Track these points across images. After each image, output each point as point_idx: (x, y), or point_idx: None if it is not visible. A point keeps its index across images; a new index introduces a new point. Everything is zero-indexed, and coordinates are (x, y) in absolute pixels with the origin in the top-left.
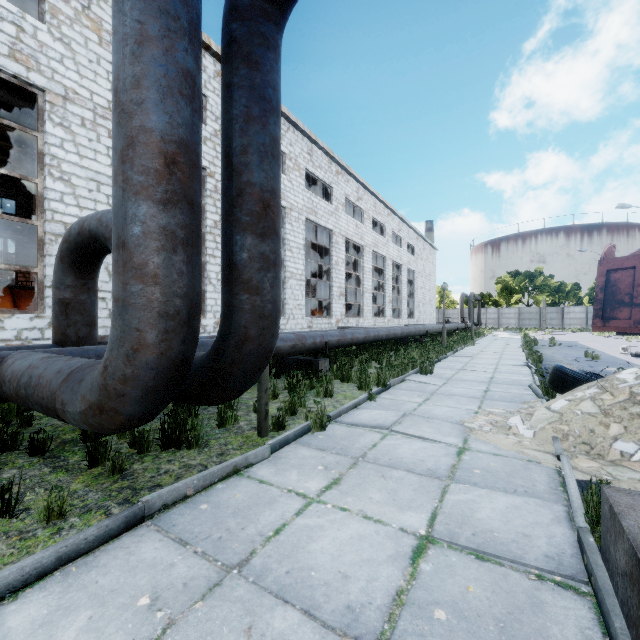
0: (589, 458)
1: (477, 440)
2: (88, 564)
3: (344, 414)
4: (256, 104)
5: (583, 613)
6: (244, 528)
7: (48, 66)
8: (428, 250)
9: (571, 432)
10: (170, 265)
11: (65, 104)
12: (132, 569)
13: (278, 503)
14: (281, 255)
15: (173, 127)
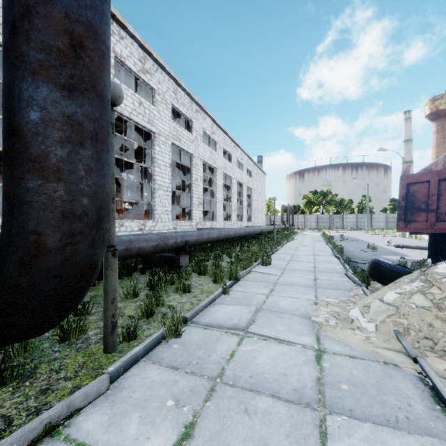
0: (438, 356)
1: (328, 337)
2: None
3: (201, 312)
4: None
5: None
6: None
7: None
8: (260, 174)
9: (411, 326)
10: None
11: None
12: None
13: None
14: (151, 170)
15: None
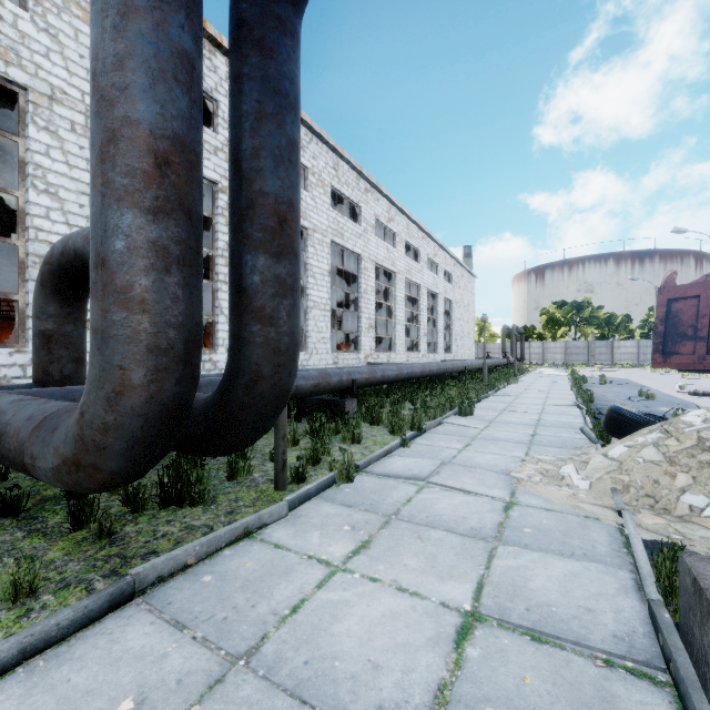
0: (654, 513)
1: (526, 493)
2: (60, 656)
3: (374, 463)
4: (270, 99)
5: (663, 709)
6: (255, 605)
7: (31, 61)
8: (466, 278)
9: (632, 483)
10: (162, 288)
11: (51, 105)
12: (114, 662)
13: (296, 573)
14: (303, 282)
15: (166, 119)
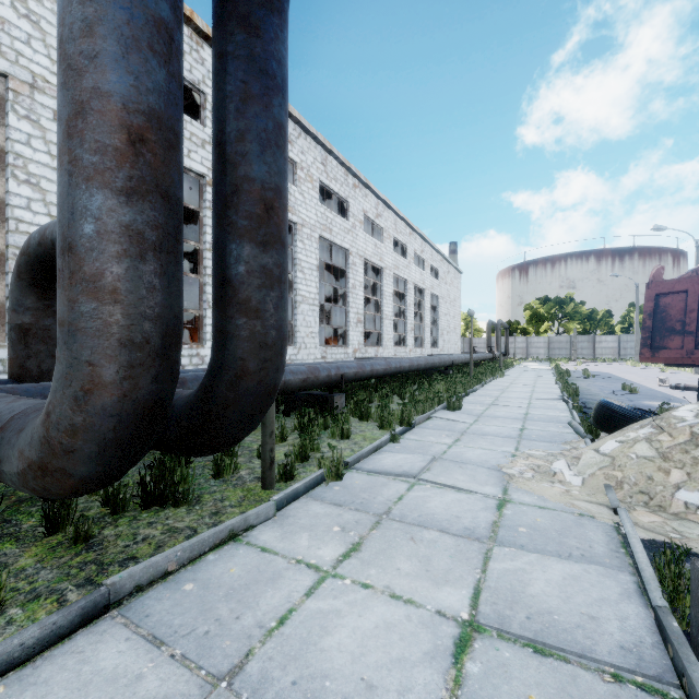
0: (649, 510)
1: (518, 489)
2: (23, 680)
3: (364, 459)
4: (256, 79)
5: None
6: (239, 617)
7: (11, 47)
8: (453, 273)
9: (626, 479)
10: (136, 277)
11: (33, 93)
12: (83, 686)
13: (284, 579)
14: (291, 277)
15: (140, 92)
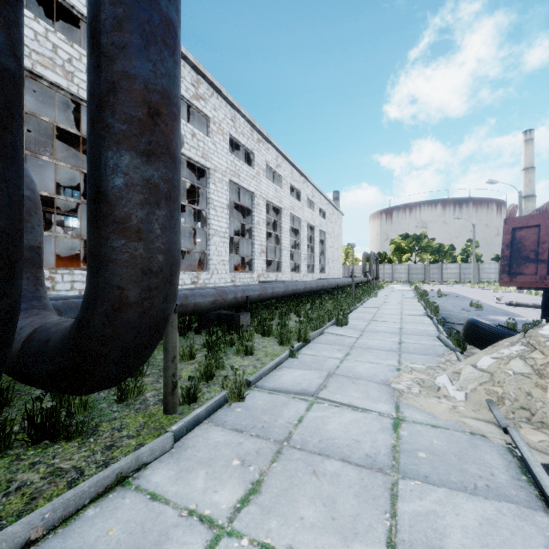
0: (534, 427)
1: (409, 406)
2: None
3: (265, 376)
4: None
5: None
6: None
7: None
8: (336, 215)
9: (506, 395)
10: None
11: None
12: None
13: (170, 543)
14: (205, 213)
15: None
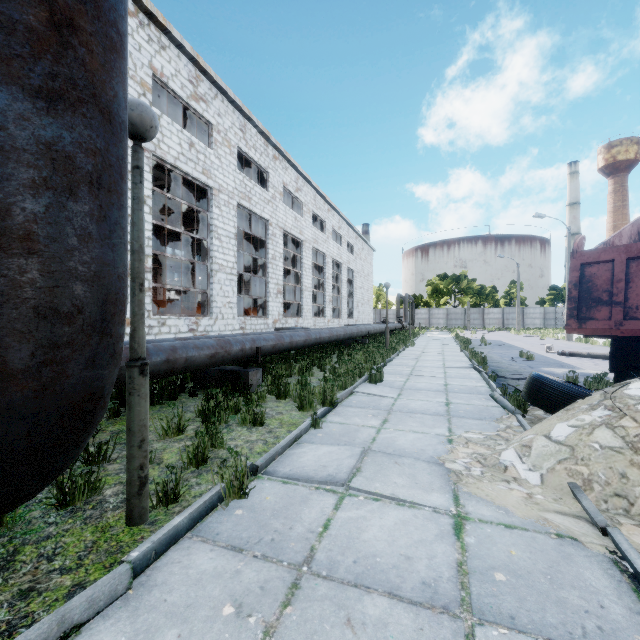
0: (636, 523)
1: (471, 495)
2: None
3: (279, 456)
4: None
5: None
6: None
7: None
8: (366, 250)
9: (594, 477)
10: None
11: None
12: None
13: None
14: (207, 244)
15: None
